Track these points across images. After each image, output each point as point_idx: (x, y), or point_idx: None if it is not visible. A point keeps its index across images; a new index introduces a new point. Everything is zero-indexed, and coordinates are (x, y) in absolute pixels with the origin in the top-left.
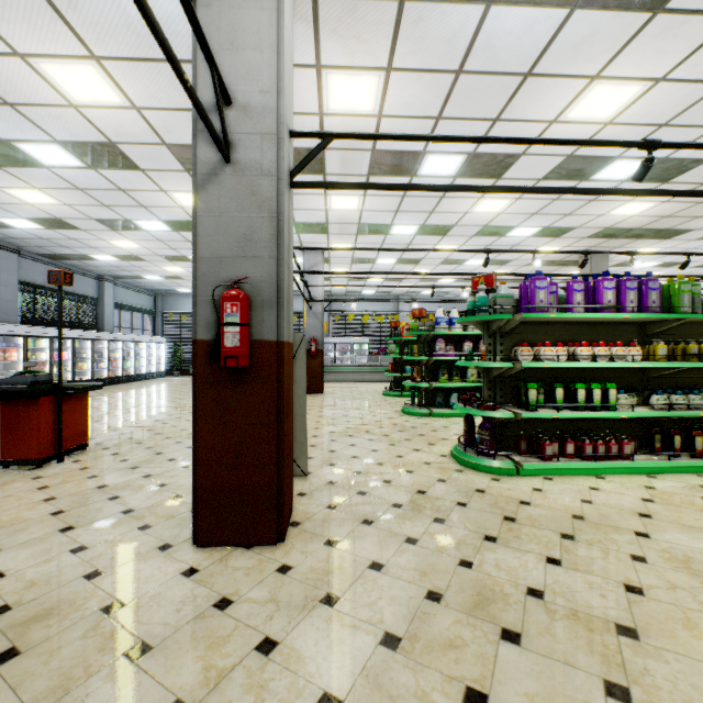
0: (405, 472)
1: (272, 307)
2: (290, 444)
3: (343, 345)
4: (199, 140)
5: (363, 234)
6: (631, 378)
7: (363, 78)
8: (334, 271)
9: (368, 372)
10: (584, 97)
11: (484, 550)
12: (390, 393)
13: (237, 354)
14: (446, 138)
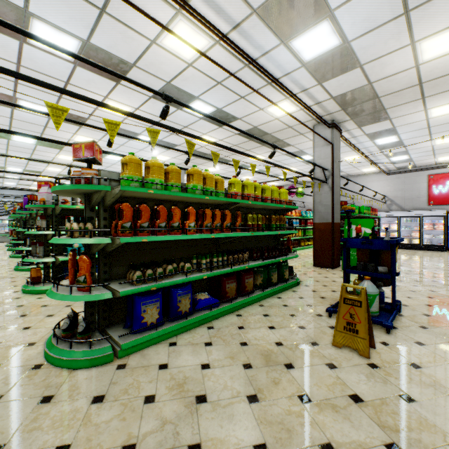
0: None
1: None
2: None
3: None
4: None
5: None
6: None
7: None
8: None
9: (4, 237)
10: (59, 156)
11: None
12: (10, 245)
13: None
14: None
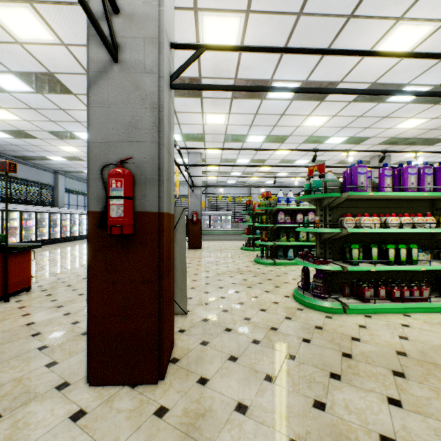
0: (260, 311)
1: (154, 183)
2: (171, 295)
3: (215, 216)
4: (91, 42)
5: (228, 142)
6: (424, 240)
7: (228, 19)
8: (208, 164)
9: (231, 234)
10: (390, 35)
11: (333, 389)
12: (246, 248)
13: (121, 223)
14: (296, 50)
